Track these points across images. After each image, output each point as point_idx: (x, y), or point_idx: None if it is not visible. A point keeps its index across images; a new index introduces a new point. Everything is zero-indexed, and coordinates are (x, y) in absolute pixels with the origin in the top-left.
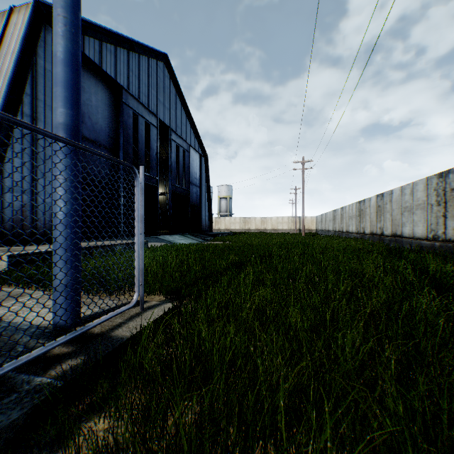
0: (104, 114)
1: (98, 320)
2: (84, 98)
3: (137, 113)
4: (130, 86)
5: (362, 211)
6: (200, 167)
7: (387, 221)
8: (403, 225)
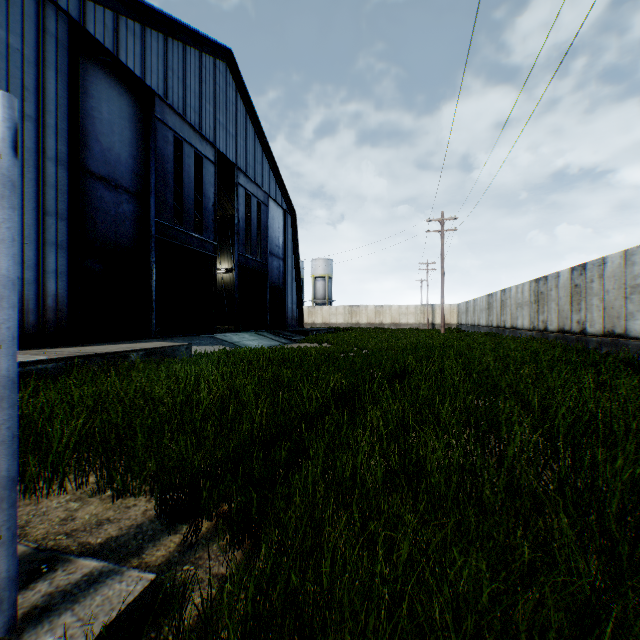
0: (124, 136)
1: None
2: (86, 106)
3: (182, 137)
4: (170, 94)
5: (543, 294)
6: (284, 230)
7: (594, 311)
8: (631, 316)
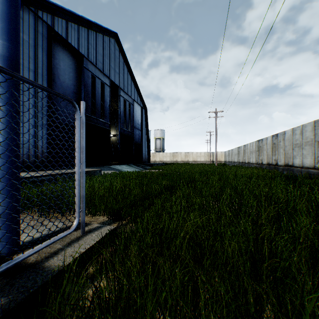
0: (70, 75)
1: (30, 250)
2: (54, 63)
3: (95, 75)
4: (90, 55)
5: (261, 147)
6: (141, 116)
7: (281, 155)
8: (294, 157)
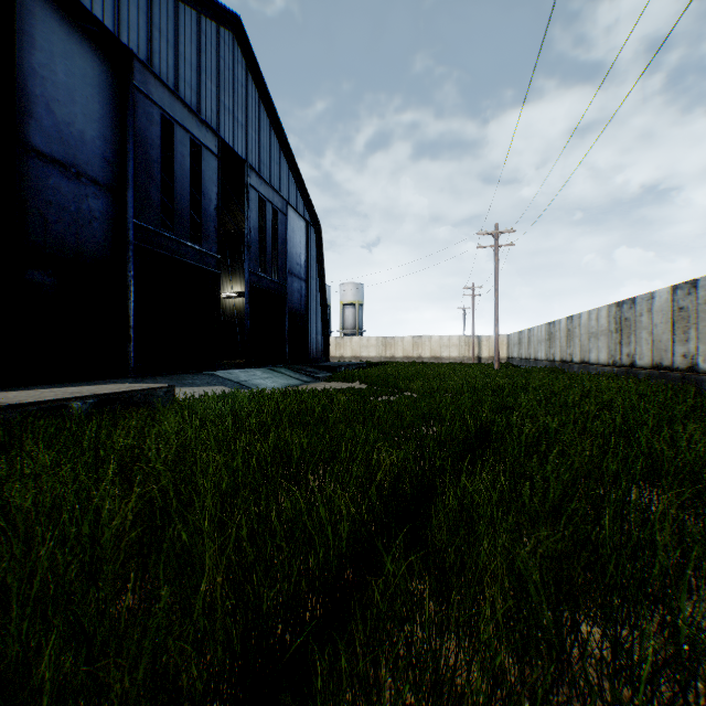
0: (91, 109)
1: None
2: (32, 60)
3: (172, 118)
4: (156, 61)
5: (628, 320)
6: (307, 245)
7: None
8: None
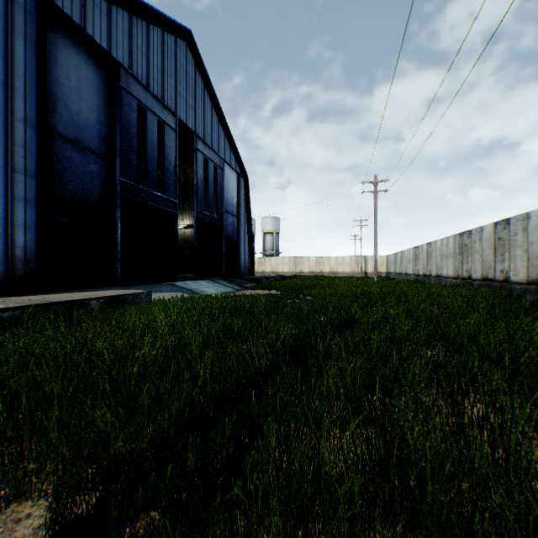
0: (92, 103)
1: None
2: (56, 73)
3: (145, 106)
4: (134, 67)
5: (467, 246)
6: (238, 191)
7: (518, 261)
8: None
